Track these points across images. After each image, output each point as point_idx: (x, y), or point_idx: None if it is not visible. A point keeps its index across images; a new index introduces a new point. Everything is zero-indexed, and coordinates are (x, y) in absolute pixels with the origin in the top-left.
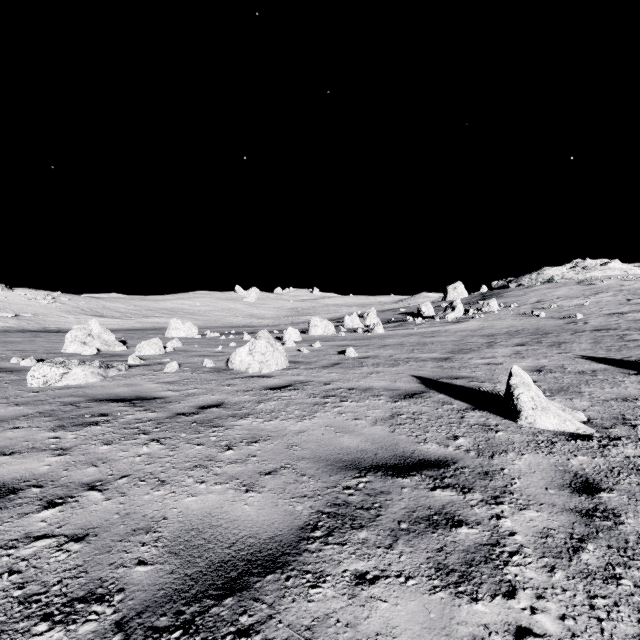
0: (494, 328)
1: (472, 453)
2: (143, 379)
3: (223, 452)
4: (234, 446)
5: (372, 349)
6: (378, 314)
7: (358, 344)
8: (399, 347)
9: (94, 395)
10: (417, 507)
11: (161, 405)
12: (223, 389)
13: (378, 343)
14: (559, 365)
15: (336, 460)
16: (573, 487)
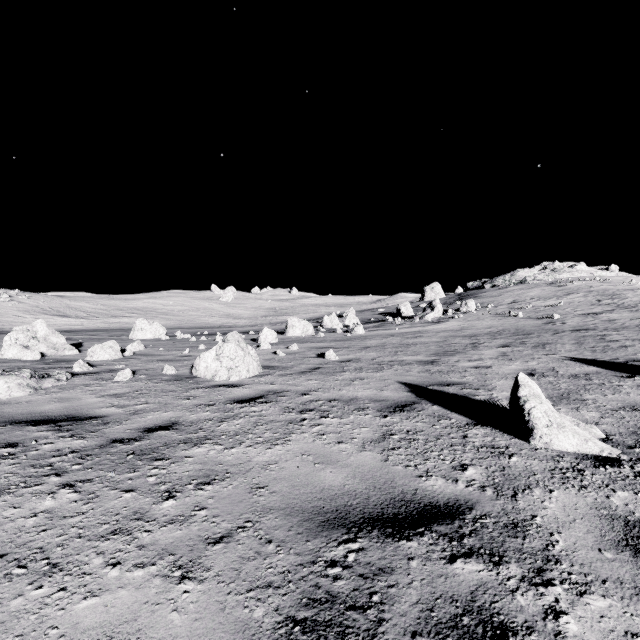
0: (475, 328)
1: (489, 491)
2: (84, 391)
3: (160, 503)
4: (178, 492)
5: (353, 351)
6: (357, 314)
7: (338, 346)
8: (381, 349)
9: (12, 415)
10: (435, 599)
11: (95, 428)
12: (180, 403)
13: (359, 344)
14: (549, 368)
15: (315, 511)
16: (632, 545)
